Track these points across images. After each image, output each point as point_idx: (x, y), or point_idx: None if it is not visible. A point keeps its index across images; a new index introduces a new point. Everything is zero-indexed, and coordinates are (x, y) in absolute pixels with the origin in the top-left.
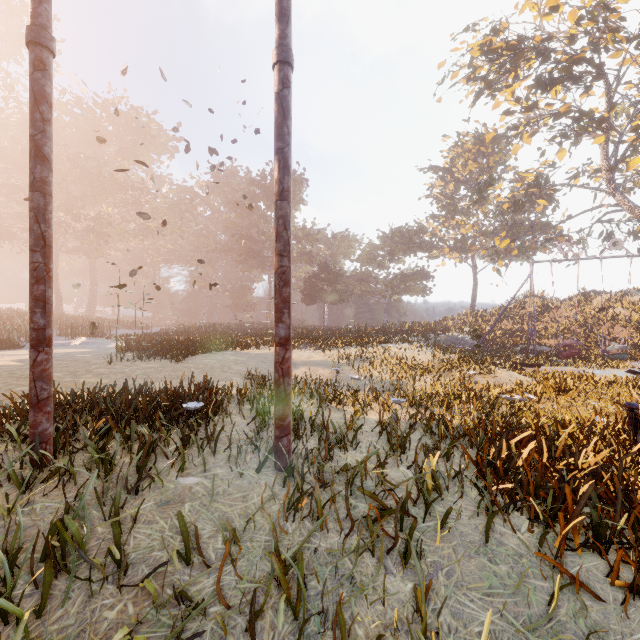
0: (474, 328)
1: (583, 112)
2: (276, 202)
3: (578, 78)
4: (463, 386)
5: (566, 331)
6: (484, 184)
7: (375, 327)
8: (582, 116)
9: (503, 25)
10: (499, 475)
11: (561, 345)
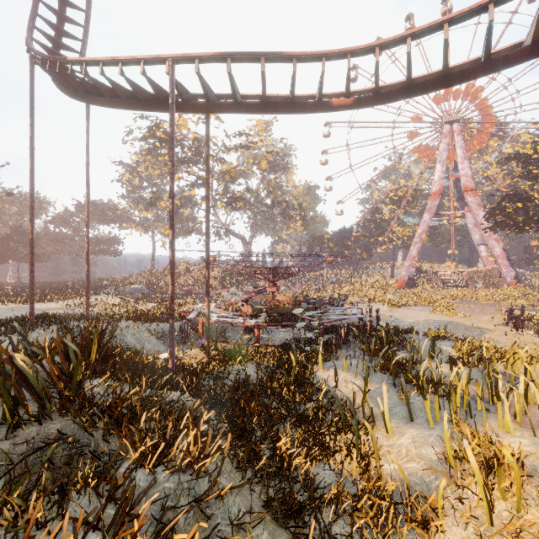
0: (149, 282)
1: (200, 177)
2: (87, 272)
3: (196, 163)
4: (131, 309)
5: (195, 282)
6: (154, 199)
7: (76, 283)
8: (200, 178)
9: (161, 125)
10: (130, 316)
11: (185, 290)
